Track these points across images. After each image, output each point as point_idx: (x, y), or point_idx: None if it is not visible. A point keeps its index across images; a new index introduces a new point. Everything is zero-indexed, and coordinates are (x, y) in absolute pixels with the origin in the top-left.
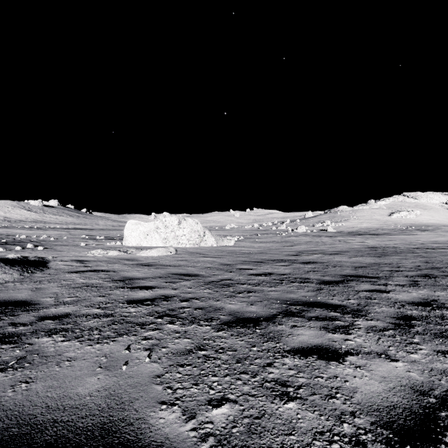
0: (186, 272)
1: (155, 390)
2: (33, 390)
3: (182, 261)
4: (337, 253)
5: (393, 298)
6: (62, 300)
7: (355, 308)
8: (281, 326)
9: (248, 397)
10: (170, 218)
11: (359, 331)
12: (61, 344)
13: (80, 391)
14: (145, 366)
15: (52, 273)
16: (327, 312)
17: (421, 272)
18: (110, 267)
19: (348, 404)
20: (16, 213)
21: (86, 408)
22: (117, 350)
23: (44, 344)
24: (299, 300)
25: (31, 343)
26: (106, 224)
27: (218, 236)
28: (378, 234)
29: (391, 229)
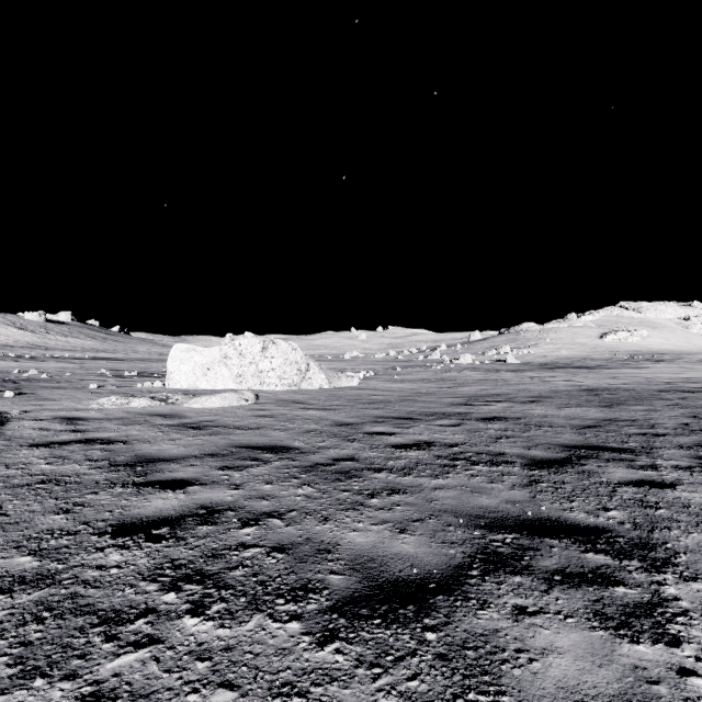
0: (268, 442)
1: None
2: None
3: (264, 418)
4: (535, 401)
5: (694, 503)
6: None
7: (635, 536)
8: (488, 613)
9: None
10: (248, 339)
11: (693, 627)
12: None
13: None
14: None
15: None
16: (581, 553)
17: (700, 438)
18: (123, 433)
19: None
20: None
21: None
22: None
23: None
24: (503, 515)
25: None
26: (149, 351)
27: (331, 372)
28: (588, 368)
29: (606, 359)
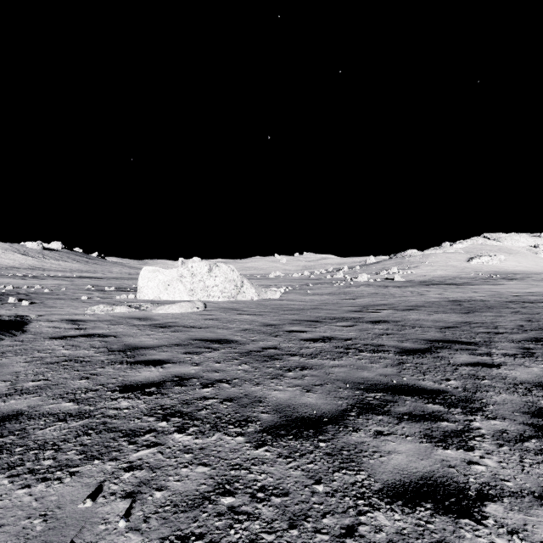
0: (215, 337)
1: None
2: None
3: (211, 320)
4: (412, 309)
5: (509, 377)
6: (21, 386)
7: (463, 395)
8: (359, 434)
9: None
10: (198, 263)
11: (484, 442)
12: None
13: None
14: (113, 542)
15: (27, 339)
16: (424, 404)
17: (529, 335)
18: (112, 330)
19: None
20: (8, 257)
21: None
22: (71, 498)
23: None
24: (377, 382)
25: None
26: (121, 271)
27: (259, 287)
28: (457, 284)
29: (471, 277)
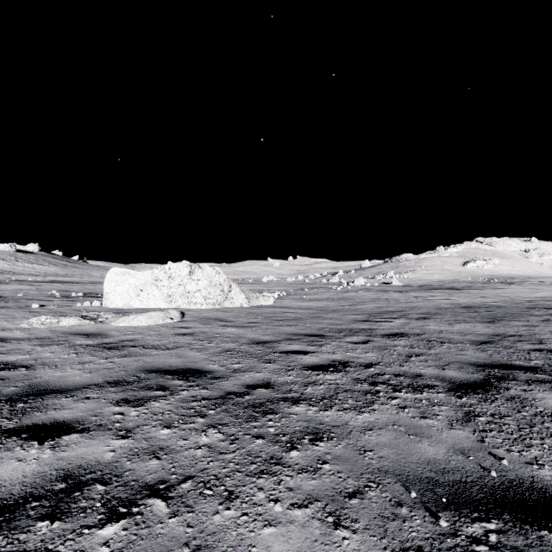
0: (181, 365)
1: None
2: None
3: (184, 336)
4: (427, 317)
5: None
6: None
7: None
8: None
9: None
10: (177, 264)
11: None
12: None
13: None
14: None
15: None
16: None
17: None
18: (34, 355)
19: None
20: None
21: None
22: None
23: None
24: (461, 477)
25: None
26: (101, 275)
27: (250, 292)
28: (458, 289)
29: (470, 281)
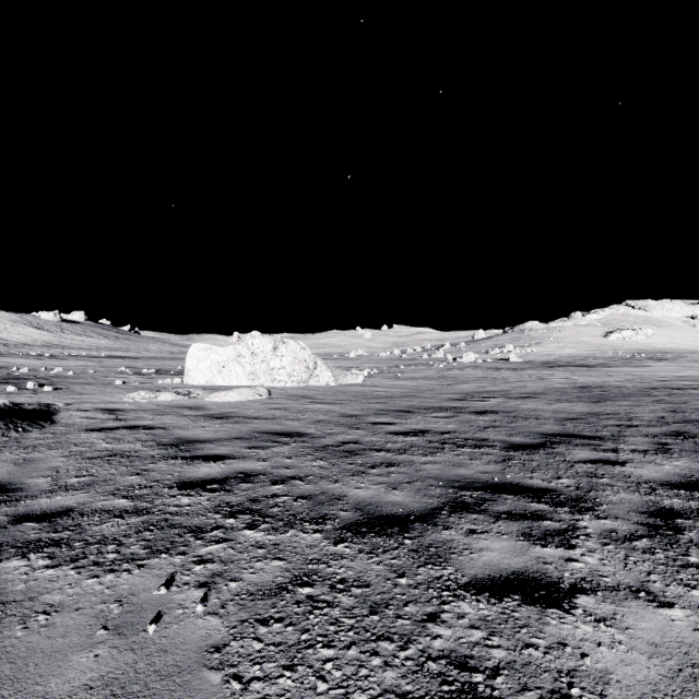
0: (284, 429)
1: (206, 685)
2: None
3: (278, 410)
4: (529, 397)
5: (634, 475)
6: (64, 482)
7: (574, 494)
8: (449, 532)
9: None
10: (260, 339)
11: (588, 541)
12: (40, 573)
13: (52, 689)
14: (193, 624)
15: (59, 431)
16: (527, 503)
17: (669, 428)
18: (159, 421)
19: None
20: (17, 332)
21: None
22: (144, 587)
23: (8, 575)
24: (475, 480)
25: None
26: (160, 350)
27: (337, 370)
28: (589, 366)
29: (609, 357)
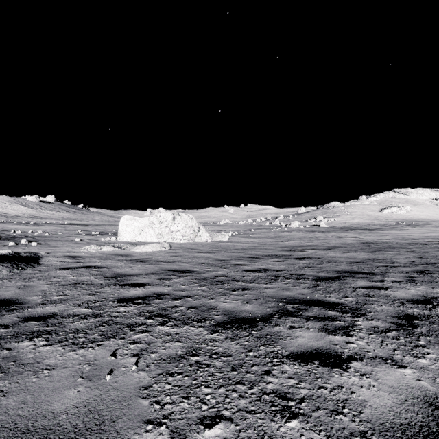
0: (180, 268)
1: (140, 406)
2: (3, 407)
3: (176, 257)
4: (331, 249)
5: (392, 295)
6: (50, 299)
7: (354, 306)
8: (278, 327)
9: (245, 414)
10: (165, 213)
11: (360, 332)
12: (42, 349)
13: (55, 408)
14: (131, 375)
15: (43, 269)
16: (326, 311)
17: (416, 268)
18: (103, 263)
19: (358, 421)
20: (13, 208)
21: (60, 430)
22: (102, 356)
23: (23, 350)
24: (295, 298)
25: (9, 348)
26: (102, 219)
27: (212, 232)
28: (370, 230)
29: (382, 224)
